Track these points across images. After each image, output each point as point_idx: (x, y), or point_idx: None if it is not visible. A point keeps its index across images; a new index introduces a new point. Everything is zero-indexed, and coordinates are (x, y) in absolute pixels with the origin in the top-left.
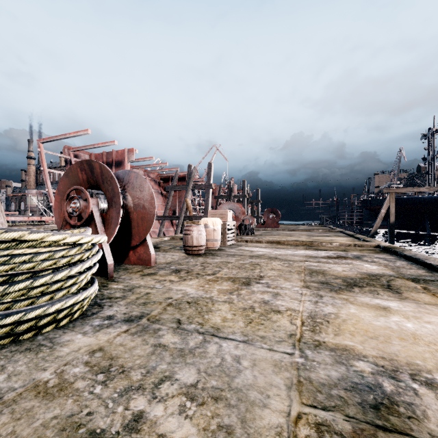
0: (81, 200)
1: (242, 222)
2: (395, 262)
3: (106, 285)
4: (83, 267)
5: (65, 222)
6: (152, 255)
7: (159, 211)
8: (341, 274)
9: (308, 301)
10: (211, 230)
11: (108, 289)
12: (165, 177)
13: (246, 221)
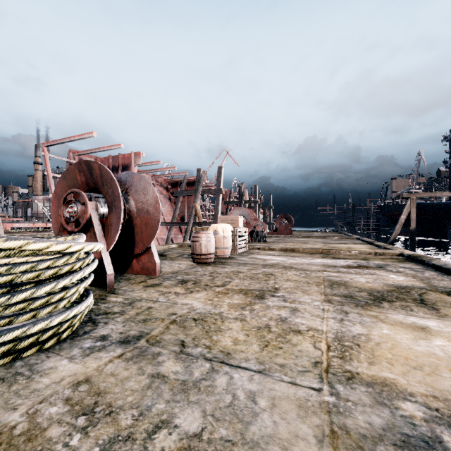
0: (79, 204)
1: (254, 228)
2: (423, 272)
3: (104, 298)
4: (73, 279)
5: (62, 228)
6: (157, 264)
7: (167, 217)
8: (366, 286)
9: (332, 319)
10: (220, 237)
11: (106, 302)
12: (174, 182)
13: (258, 227)
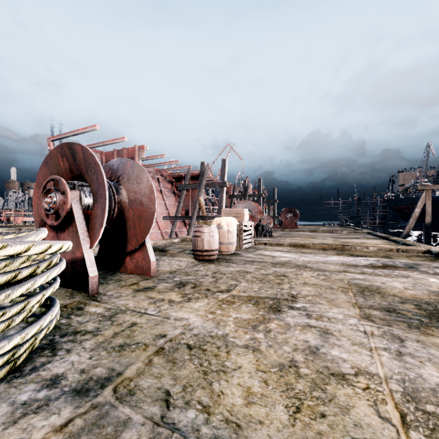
0: (58, 193)
1: (259, 222)
2: None
3: (82, 307)
4: (14, 294)
5: (43, 222)
6: (153, 263)
7: (171, 211)
8: (407, 295)
9: (384, 351)
10: (225, 231)
11: (82, 314)
12: (178, 176)
13: (264, 221)
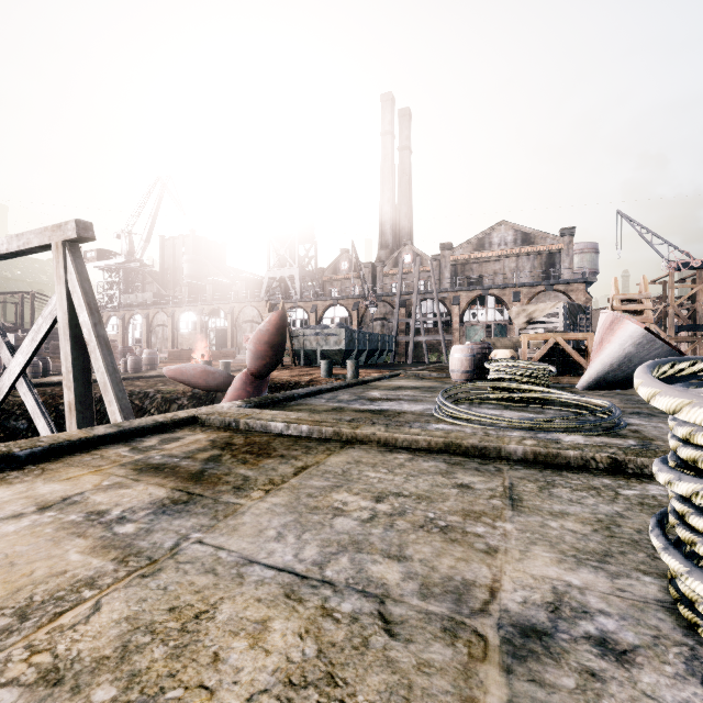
0: None
1: None
2: None
3: None
4: None
5: None
6: None
7: None
8: None
9: None
10: None
11: None
12: None
13: None
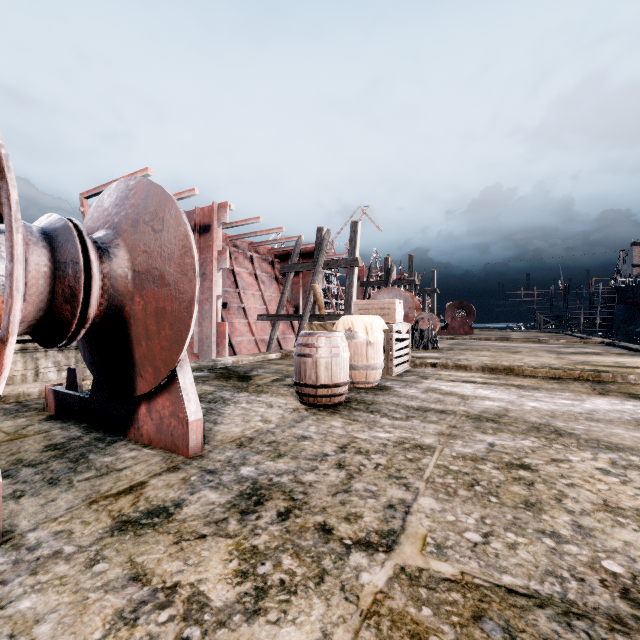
0: None
1: (415, 324)
2: None
3: None
4: None
5: None
6: (194, 424)
7: (271, 307)
8: None
9: None
10: (360, 343)
11: None
12: (283, 253)
13: (423, 323)
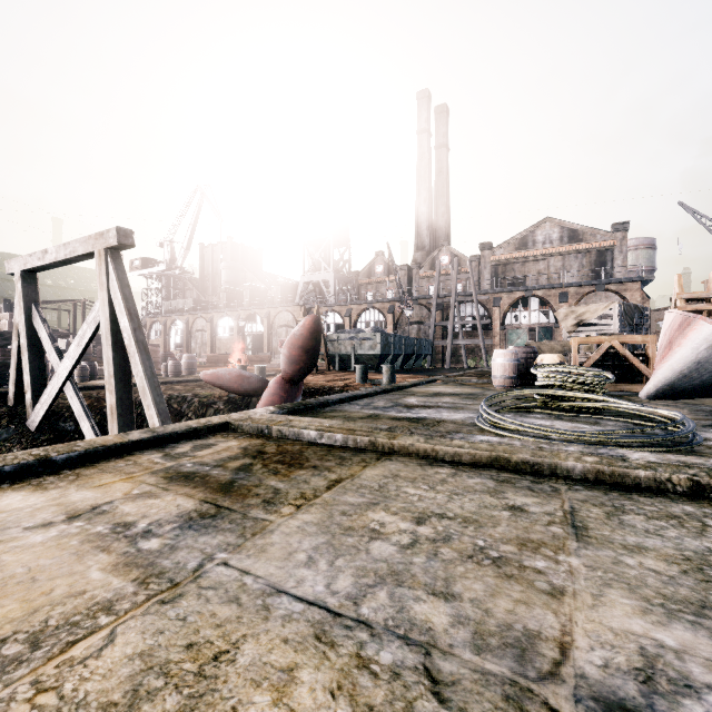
0: None
1: None
2: None
3: None
4: None
5: None
6: None
7: None
8: None
9: None
10: None
11: None
12: None
13: None
